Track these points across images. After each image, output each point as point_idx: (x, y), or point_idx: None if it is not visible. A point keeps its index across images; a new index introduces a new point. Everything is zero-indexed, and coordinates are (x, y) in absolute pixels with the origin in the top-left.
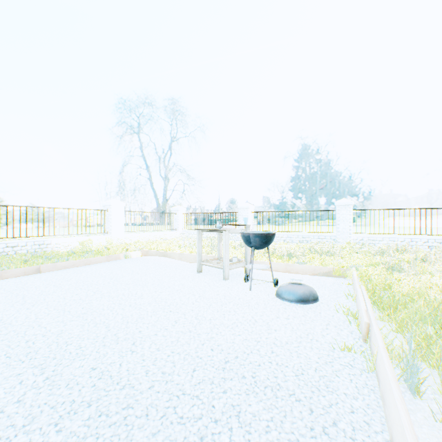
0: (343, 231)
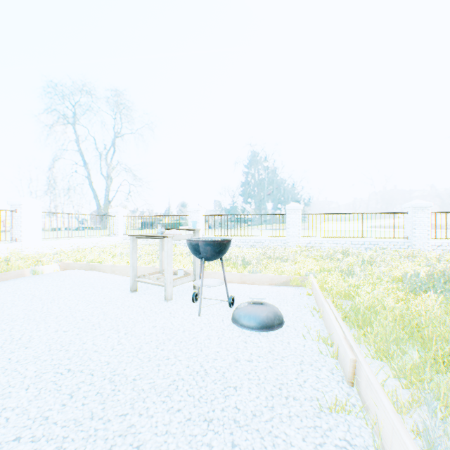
0: (293, 234)
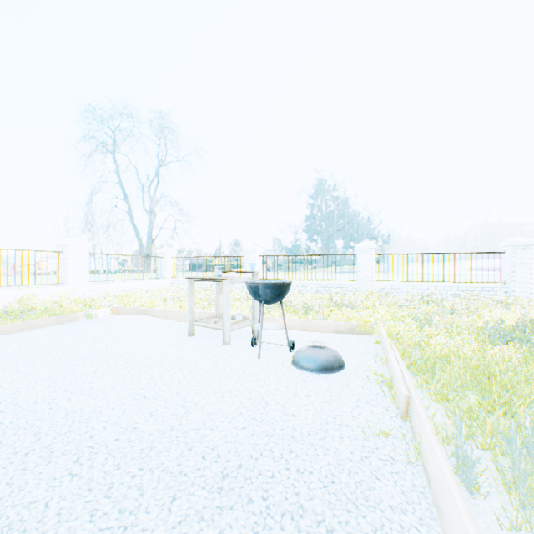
0: (365, 278)
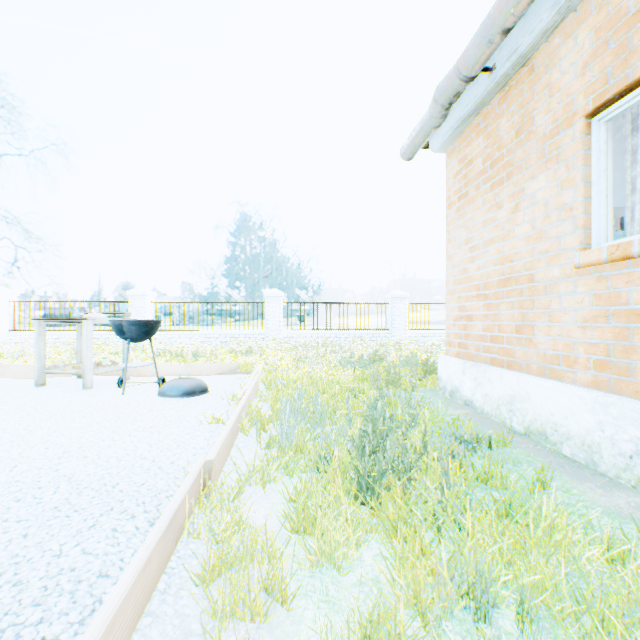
0: (274, 327)
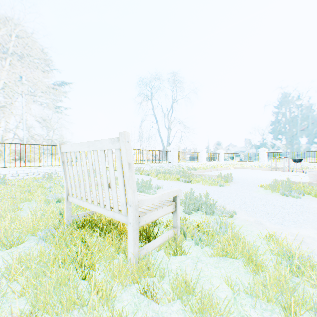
0: None
